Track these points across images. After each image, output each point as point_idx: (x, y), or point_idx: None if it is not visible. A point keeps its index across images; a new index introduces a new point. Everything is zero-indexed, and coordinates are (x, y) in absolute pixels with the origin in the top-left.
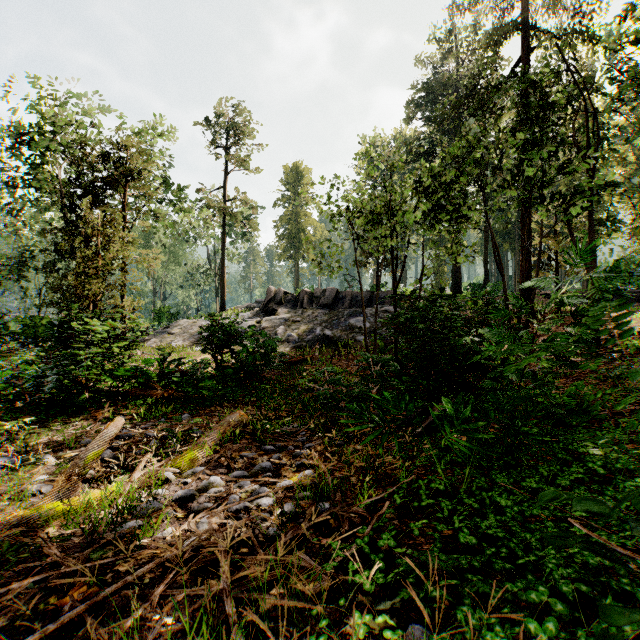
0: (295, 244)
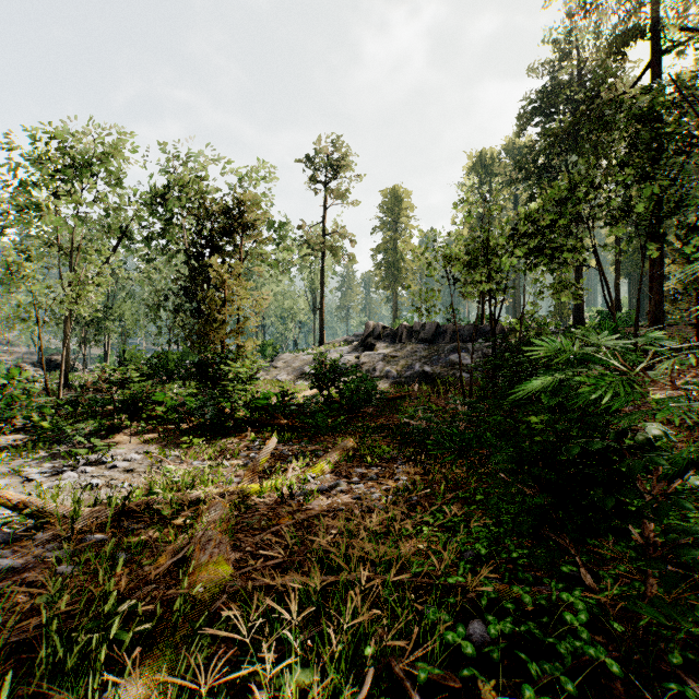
0: (393, 272)
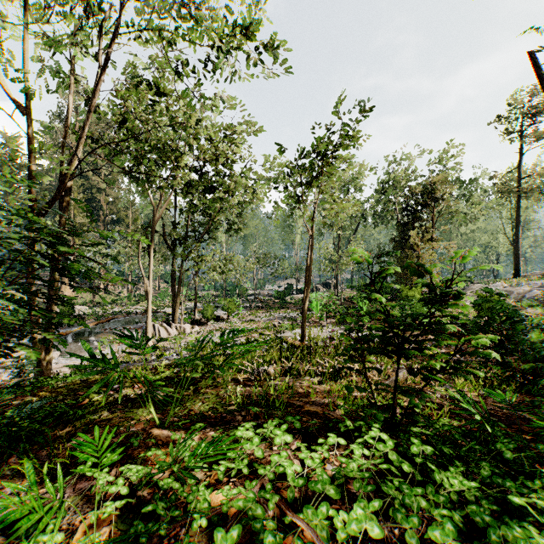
0: None
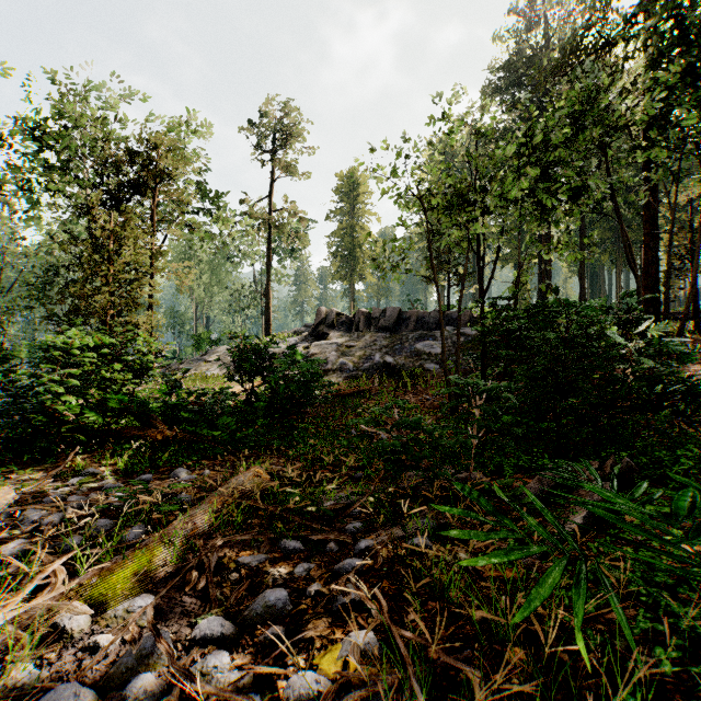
0: (350, 262)
